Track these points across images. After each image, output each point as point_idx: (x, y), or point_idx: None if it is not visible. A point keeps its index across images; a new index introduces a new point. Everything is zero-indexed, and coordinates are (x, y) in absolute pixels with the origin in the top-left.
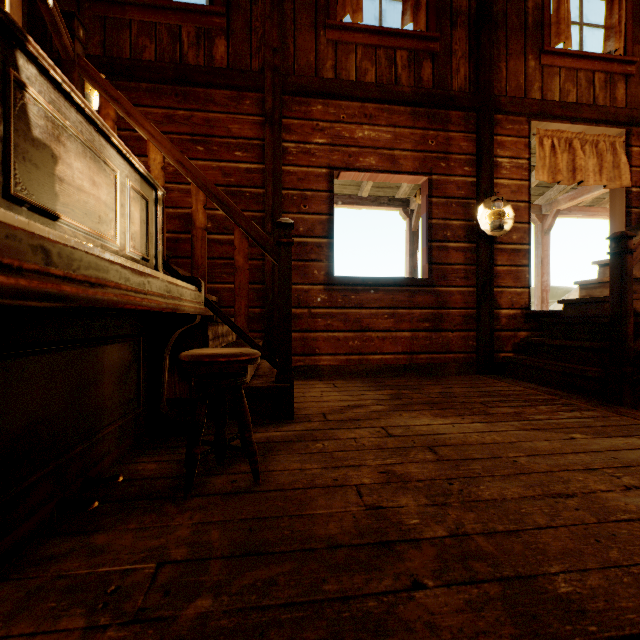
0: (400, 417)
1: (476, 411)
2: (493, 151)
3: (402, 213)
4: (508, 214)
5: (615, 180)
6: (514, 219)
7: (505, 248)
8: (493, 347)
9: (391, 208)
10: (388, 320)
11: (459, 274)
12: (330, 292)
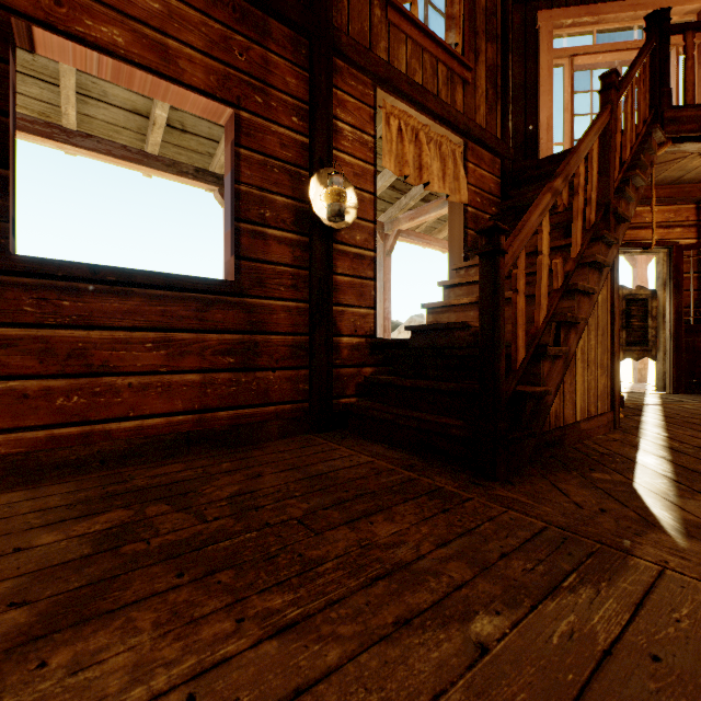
0: (22, 692)
1: (284, 563)
2: (332, 105)
3: (218, 195)
4: (351, 198)
5: (456, 193)
6: (358, 213)
7: (347, 251)
8: (332, 391)
9: (200, 184)
10: (154, 352)
11: (285, 280)
12: None
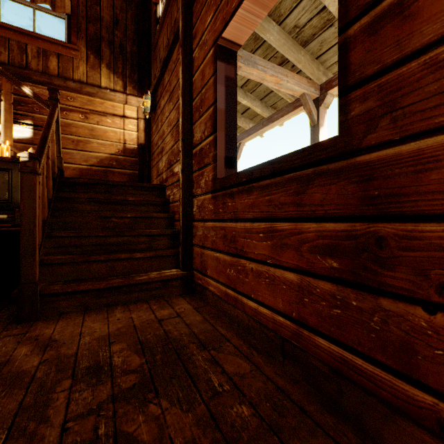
0: None
1: None
2: None
3: None
4: None
5: None
6: None
7: None
8: None
9: None
10: (264, 242)
11: None
12: (215, 200)
